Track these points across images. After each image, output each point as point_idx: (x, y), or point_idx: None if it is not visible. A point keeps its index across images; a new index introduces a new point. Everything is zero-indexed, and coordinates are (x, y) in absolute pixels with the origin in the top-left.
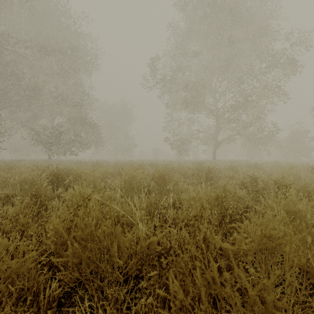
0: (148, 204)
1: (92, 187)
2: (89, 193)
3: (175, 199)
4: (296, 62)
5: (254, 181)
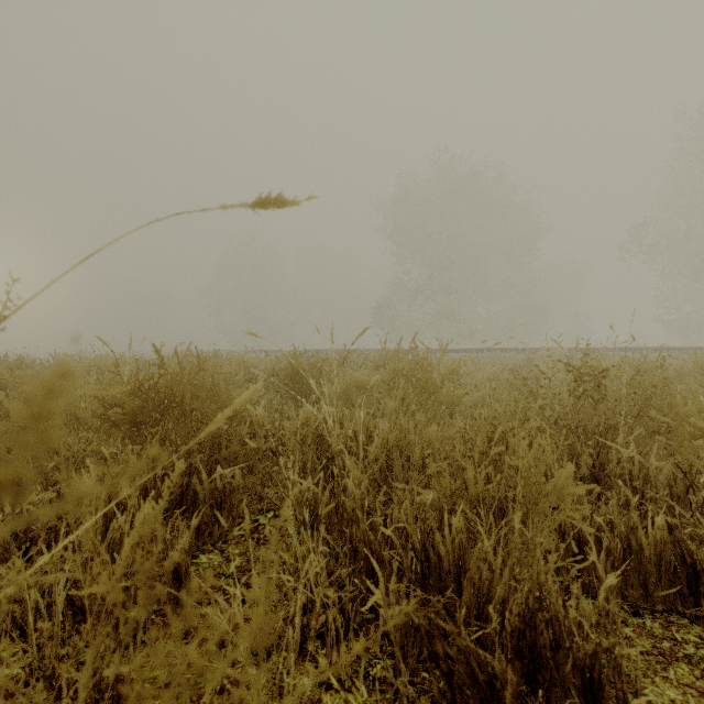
0: None
1: None
2: None
3: None
4: None
5: None
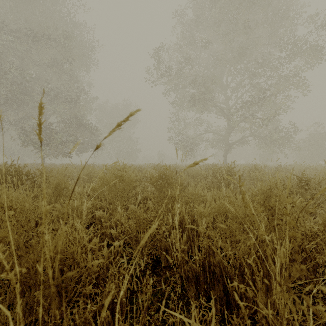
0: (135, 224)
1: (55, 193)
2: (30, 203)
3: (184, 214)
4: (320, 50)
5: (304, 184)
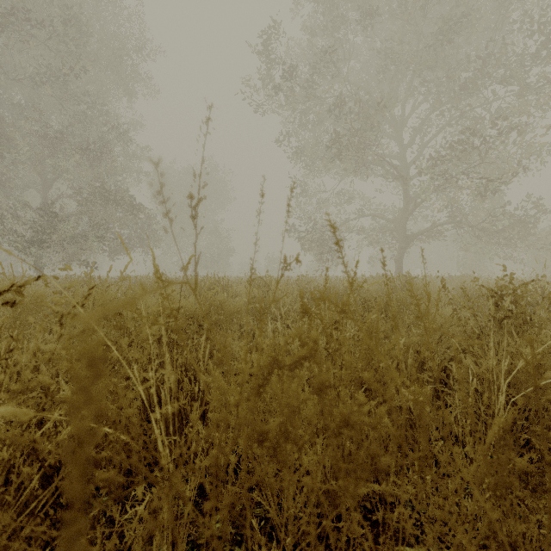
0: None
1: None
2: None
3: None
4: None
5: None
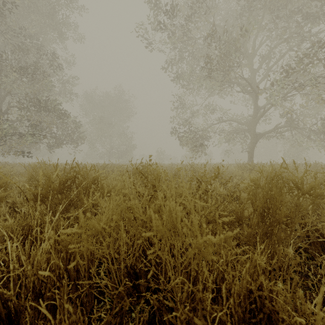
0: None
1: None
2: None
3: None
4: None
5: None
